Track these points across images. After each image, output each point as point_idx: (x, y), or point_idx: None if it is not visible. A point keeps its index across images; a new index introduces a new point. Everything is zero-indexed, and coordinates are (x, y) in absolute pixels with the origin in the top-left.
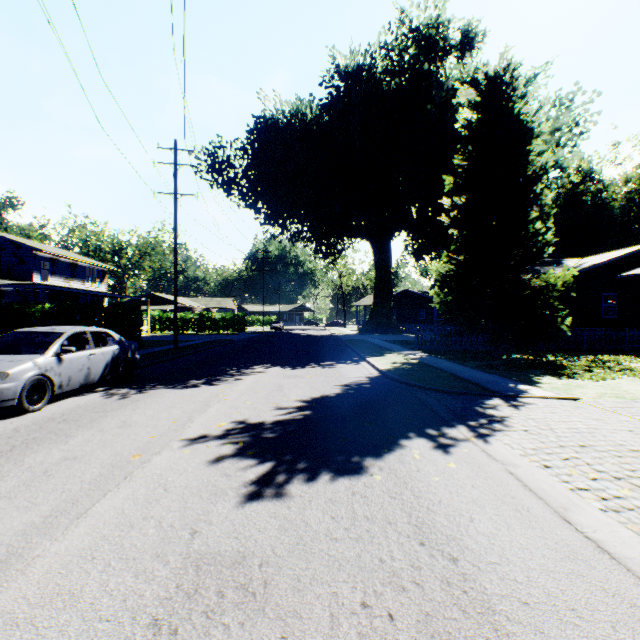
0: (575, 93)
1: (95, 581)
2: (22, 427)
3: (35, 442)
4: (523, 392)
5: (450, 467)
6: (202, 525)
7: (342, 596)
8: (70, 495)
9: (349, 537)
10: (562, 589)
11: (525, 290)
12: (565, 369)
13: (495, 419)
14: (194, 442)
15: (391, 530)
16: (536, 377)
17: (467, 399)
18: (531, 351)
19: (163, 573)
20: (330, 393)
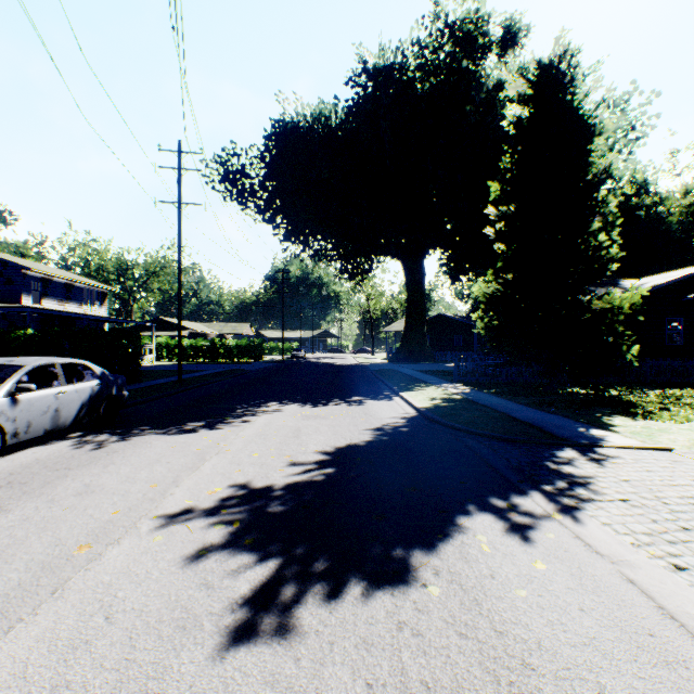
0: (631, 94)
1: None
2: None
3: None
4: (600, 440)
5: (538, 569)
6: None
7: None
8: None
9: None
10: None
11: (585, 313)
12: (636, 407)
13: (577, 481)
14: (172, 521)
15: None
16: (605, 417)
17: (532, 450)
18: (592, 385)
19: None
20: (359, 441)
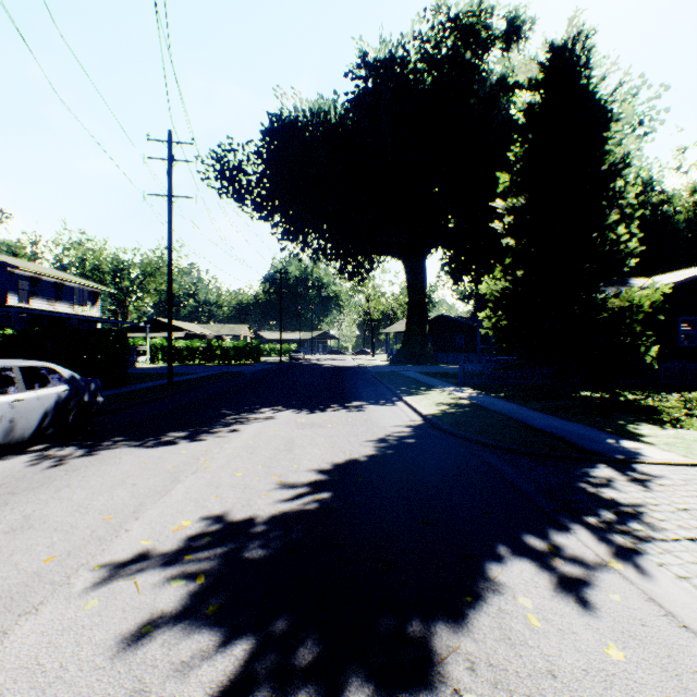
0: (640, 87)
1: None
2: None
3: None
4: (636, 454)
5: (614, 660)
6: None
7: None
8: None
9: None
10: None
11: (602, 312)
12: (660, 413)
13: (625, 511)
14: (117, 574)
15: None
16: (631, 425)
17: (560, 467)
18: (608, 388)
19: None
20: (360, 455)
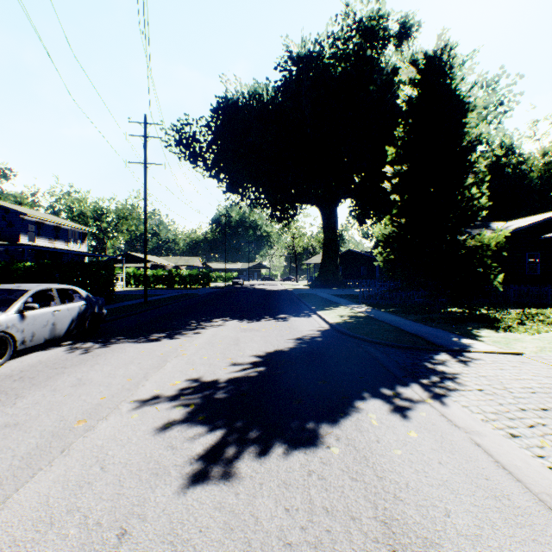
0: (500, 76)
1: None
2: None
3: None
4: (468, 347)
5: (411, 436)
6: (134, 522)
7: None
8: None
9: (306, 542)
10: None
11: (461, 250)
12: (500, 322)
13: (447, 376)
14: (144, 404)
15: (356, 530)
16: (475, 330)
17: (415, 354)
18: (466, 305)
19: None
20: (284, 347)
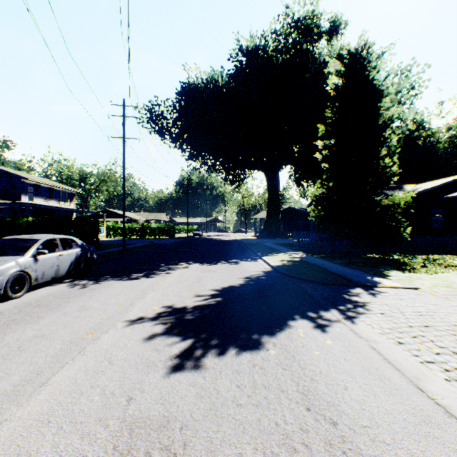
0: (412, 65)
1: (48, 443)
2: (6, 311)
3: (14, 323)
4: (378, 283)
5: (327, 343)
6: (136, 393)
7: (246, 456)
8: (36, 367)
9: (251, 403)
10: (422, 450)
11: (377, 207)
12: (407, 265)
13: (358, 304)
14: (133, 323)
15: (284, 397)
16: (386, 271)
17: (337, 288)
18: (381, 252)
19: (103, 435)
20: (236, 284)
